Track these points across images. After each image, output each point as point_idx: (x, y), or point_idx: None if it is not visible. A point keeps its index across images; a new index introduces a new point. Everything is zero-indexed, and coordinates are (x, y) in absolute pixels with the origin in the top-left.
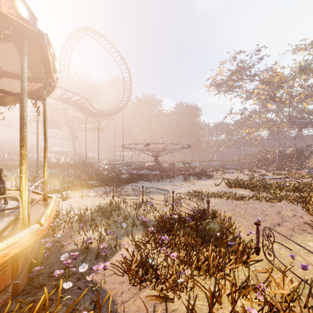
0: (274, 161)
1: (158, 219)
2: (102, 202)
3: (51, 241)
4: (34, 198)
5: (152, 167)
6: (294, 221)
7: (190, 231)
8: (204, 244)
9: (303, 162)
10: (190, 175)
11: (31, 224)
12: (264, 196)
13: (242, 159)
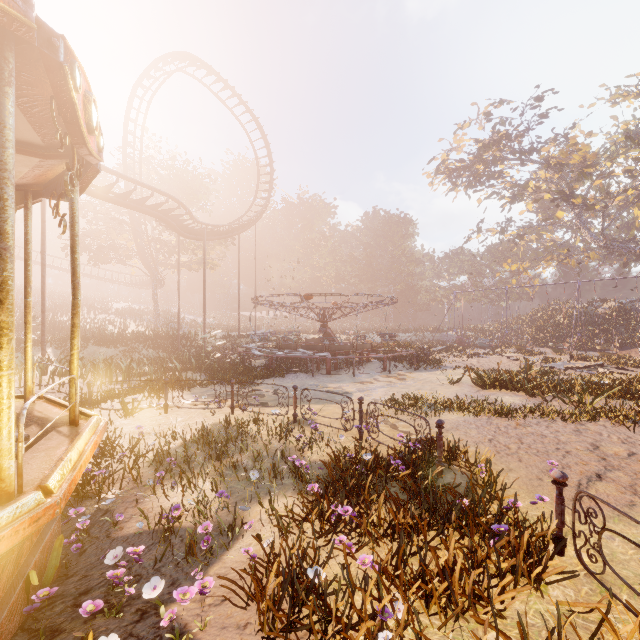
0: (572, 331)
1: (328, 464)
2: (209, 421)
3: (92, 512)
4: (52, 417)
5: (316, 343)
6: (632, 468)
7: (401, 491)
8: (434, 526)
9: (634, 333)
10: (396, 361)
11: (25, 489)
12: (559, 409)
13: (503, 326)
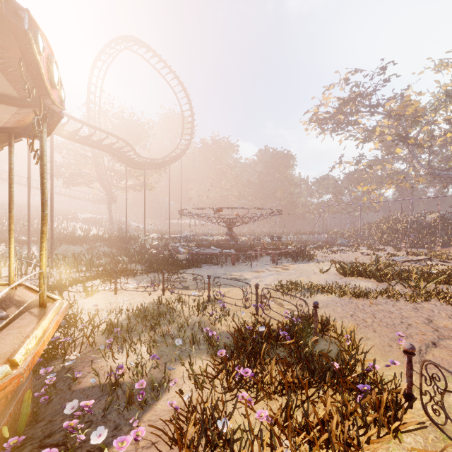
0: (407, 234)
1: (233, 334)
2: (147, 300)
3: (58, 369)
4: (27, 301)
5: (224, 243)
6: None
7: (287, 355)
8: (313, 384)
9: None
10: (281, 256)
11: None
12: (400, 292)
13: (357, 230)
